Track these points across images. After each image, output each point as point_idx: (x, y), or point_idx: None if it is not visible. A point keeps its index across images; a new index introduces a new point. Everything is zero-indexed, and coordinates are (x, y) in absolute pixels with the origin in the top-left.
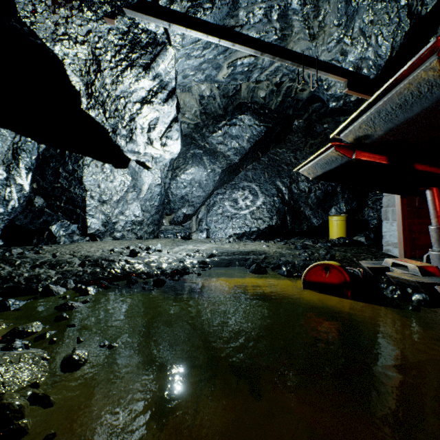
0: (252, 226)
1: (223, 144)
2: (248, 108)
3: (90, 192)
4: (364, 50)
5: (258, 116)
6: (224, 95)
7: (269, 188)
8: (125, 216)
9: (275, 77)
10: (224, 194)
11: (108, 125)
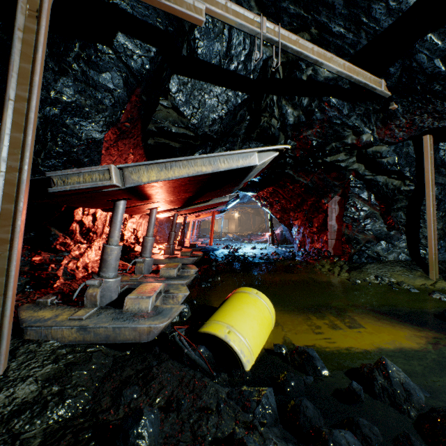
0: None
1: None
2: None
3: None
4: None
5: None
6: None
7: None
8: None
9: None
10: None
11: None
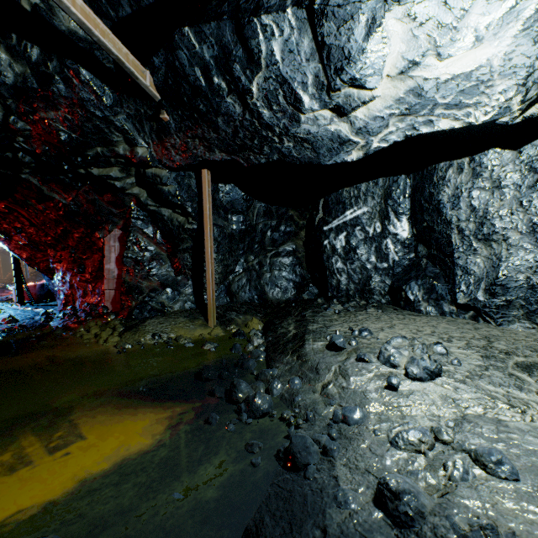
0: None
1: None
2: None
3: (456, 225)
4: None
5: None
6: None
7: None
8: None
9: None
10: None
11: (273, 156)
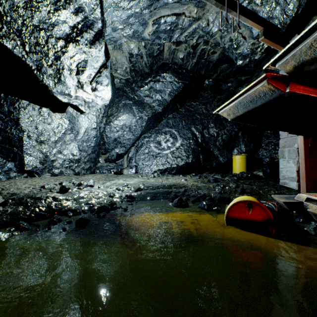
0: (173, 163)
1: (149, 97)
2: (169, 68)
3: (27, 133)
4: (272, 9)
5: (177, 74)
6: (150, 54)
7: (185, 133)
8: (63, 155)
9: (192, 39)
10: (150, 138)
11: (30, 61)
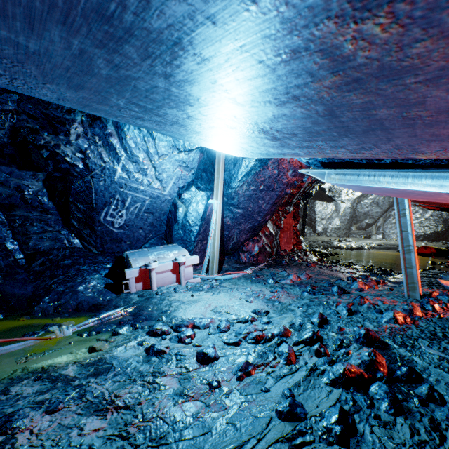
0: (419, 231)
1: None
2: None
3: (317, 215)
4: None
5: None
6: None
7: None
8: (331, 225)
9: None
10: None
11: (332, 195)
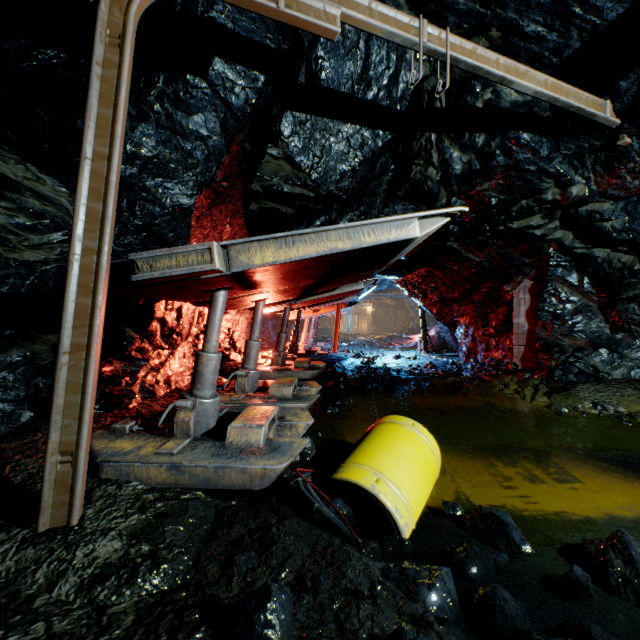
0: None
1: None
2: None
3: None
4: None
5: None
6: None
7: None
8: None
9: None
10: None
11: None
